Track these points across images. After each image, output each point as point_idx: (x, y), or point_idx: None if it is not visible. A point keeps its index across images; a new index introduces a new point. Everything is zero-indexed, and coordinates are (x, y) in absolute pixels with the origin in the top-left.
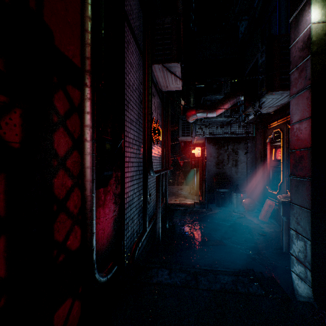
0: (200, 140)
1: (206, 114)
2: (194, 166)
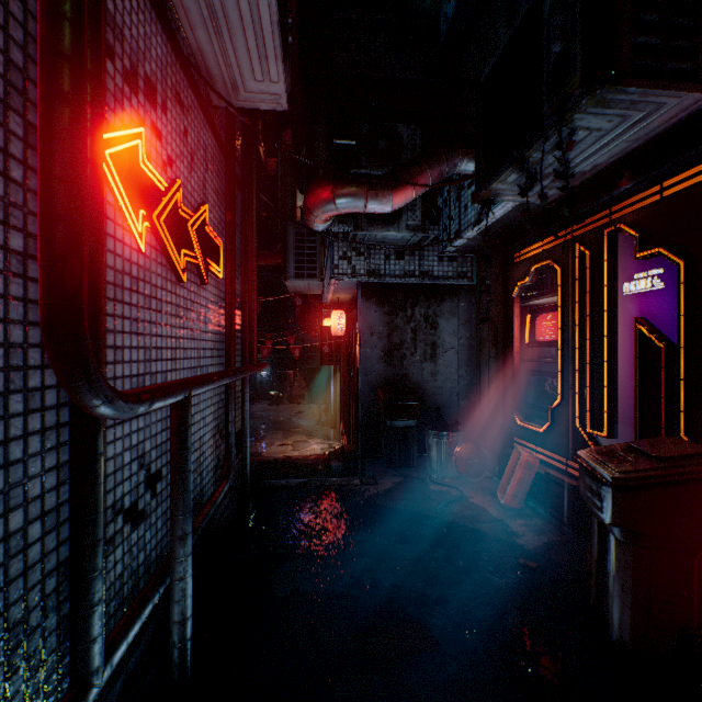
0: (344, 293)
1: (364, 203)
2: (329, 360)
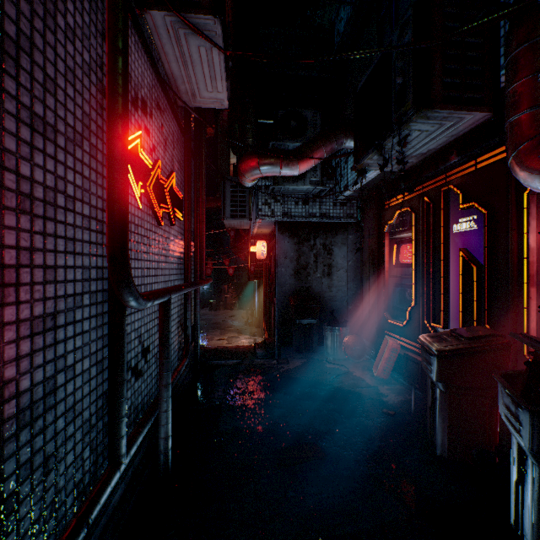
0: (265, 228)
1: (280, 169)
2: (254, 276)
